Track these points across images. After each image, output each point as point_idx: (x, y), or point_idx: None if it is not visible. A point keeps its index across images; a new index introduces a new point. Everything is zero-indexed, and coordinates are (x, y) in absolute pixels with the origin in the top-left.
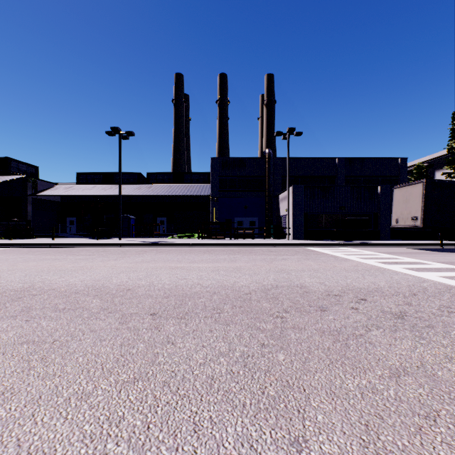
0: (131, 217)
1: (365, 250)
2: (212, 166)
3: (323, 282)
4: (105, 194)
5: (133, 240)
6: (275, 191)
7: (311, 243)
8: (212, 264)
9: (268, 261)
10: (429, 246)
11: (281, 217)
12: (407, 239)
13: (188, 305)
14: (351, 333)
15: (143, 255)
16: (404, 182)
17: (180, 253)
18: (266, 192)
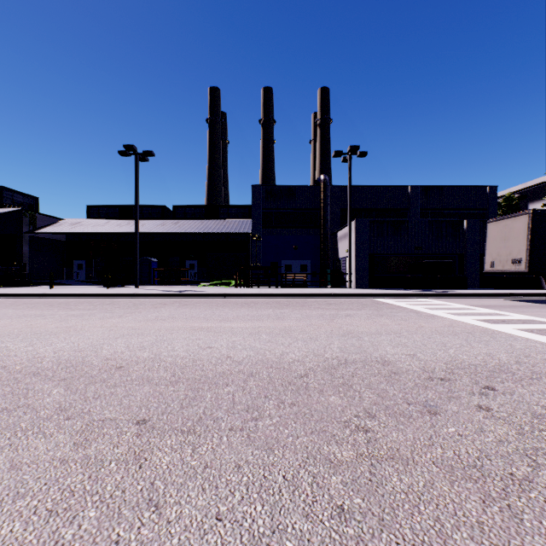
0: (153, 260)
1: (453, 302)
2: (254, 196)
3: (414, 354)
4: (120, 231)
5: (152, 289)
6: (332, 228)
7: (381, 293)
8: (251, 324)
9: (327, 319)
10: (533, 297)
11: (340, 259)
12: (500, 287)
13: (206, 400)
14: (506, 473)
15: (160, 310)
16: (493, 216)
17: (209, 306)
18: (322, 228)
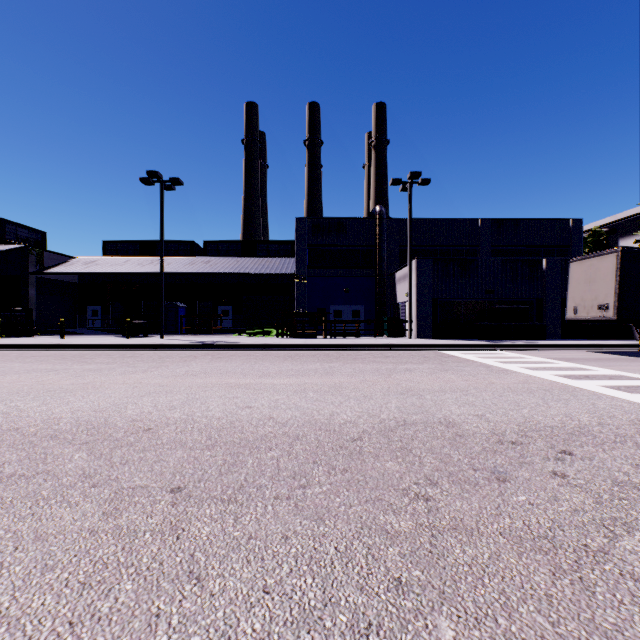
0: (180, 305)
1: (529, 355)
2: (298, 231)
3: (483, 414)
4: (142, 272)
5: (180, 339)
6: (389, 267)
7: (446, 344)
8: (296, 380)
9: (384, 375)
10: (623, 348)
11: (399, 305)
12: (585, 337)
13: (247, 466)
14: (580, 544)
15: (190, 363)
16: (577, 254)
17: (247, 360)
18: (377, 268)
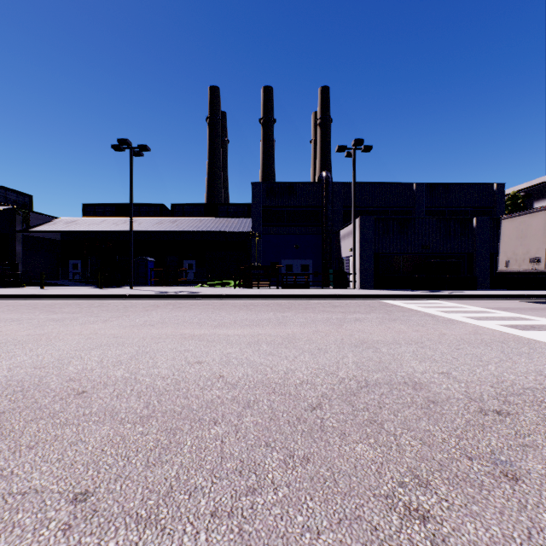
0: (150, 259)
1: (466, 305)
2: (254, 194)
3: (449, 372)
4: (116, 230)
5: (147, 290)
6: (335, 226)
7: (388, 294)
8: (250, 330)
9: (335, 325)
10: None
11: (343, 259)
12: (512, 288)
13: (183, 451)
14: None
15: (150, 313)
16: (500, 214)
17: (205, 309)
18: (324, 227)
